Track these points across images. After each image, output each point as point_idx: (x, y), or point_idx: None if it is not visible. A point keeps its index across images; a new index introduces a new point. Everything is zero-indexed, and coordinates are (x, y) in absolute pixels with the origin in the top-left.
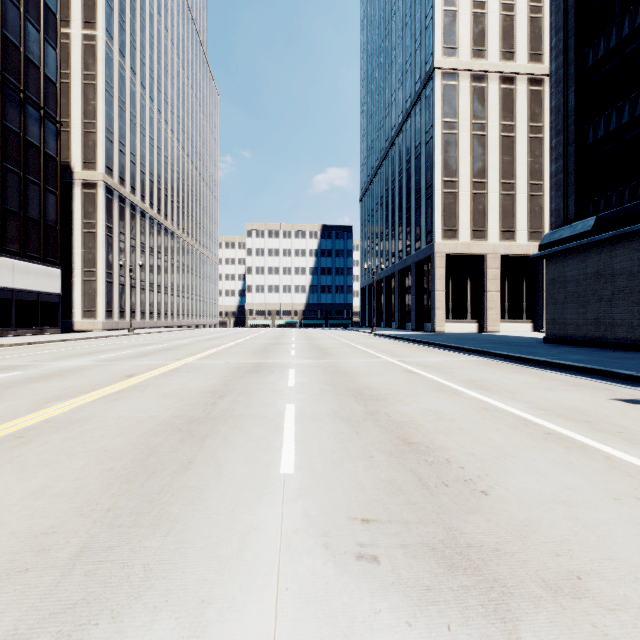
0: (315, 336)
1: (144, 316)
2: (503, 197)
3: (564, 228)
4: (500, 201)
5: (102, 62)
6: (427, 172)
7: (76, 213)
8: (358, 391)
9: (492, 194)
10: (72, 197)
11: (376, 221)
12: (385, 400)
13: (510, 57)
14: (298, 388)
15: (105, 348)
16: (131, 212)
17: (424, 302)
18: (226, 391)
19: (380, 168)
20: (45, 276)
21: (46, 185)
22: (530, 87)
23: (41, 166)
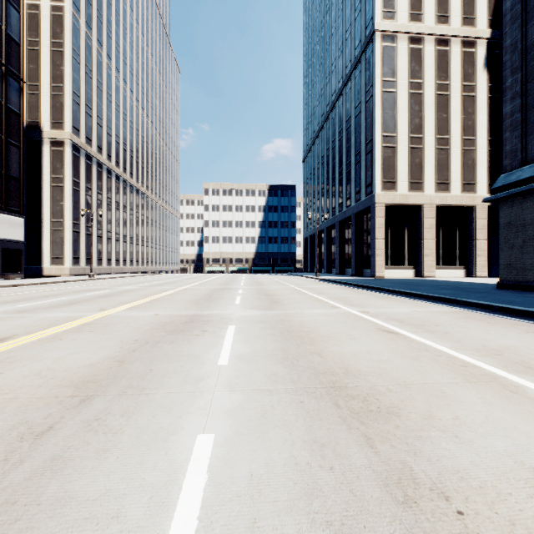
0: (263, 281)
1: (110, 263)
2: (438, 151)
3: (523, 169)
4: (436, 155)
5: (69, 31)
6: (367, 129)
7: (45, 169)
8: (334, 381)
9: (428, 148)
10: (41, 154)
11: (317, 178)
12: (398, 415)
13: (445, 21)
14: (232, 371)
15: (42, 294)
16: (98, 169)
17: (363, 250)
18: (107, 381)
19: (321, 131)
20: (7, 224)
21: (8, 138)
22: (463, 49)
23: (3, 120)
